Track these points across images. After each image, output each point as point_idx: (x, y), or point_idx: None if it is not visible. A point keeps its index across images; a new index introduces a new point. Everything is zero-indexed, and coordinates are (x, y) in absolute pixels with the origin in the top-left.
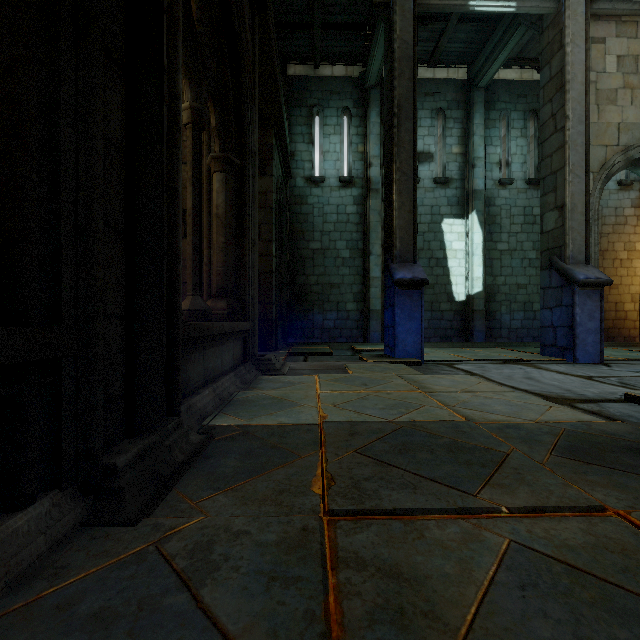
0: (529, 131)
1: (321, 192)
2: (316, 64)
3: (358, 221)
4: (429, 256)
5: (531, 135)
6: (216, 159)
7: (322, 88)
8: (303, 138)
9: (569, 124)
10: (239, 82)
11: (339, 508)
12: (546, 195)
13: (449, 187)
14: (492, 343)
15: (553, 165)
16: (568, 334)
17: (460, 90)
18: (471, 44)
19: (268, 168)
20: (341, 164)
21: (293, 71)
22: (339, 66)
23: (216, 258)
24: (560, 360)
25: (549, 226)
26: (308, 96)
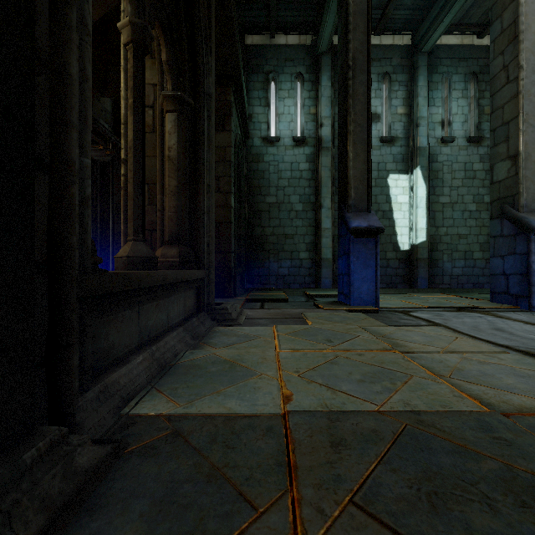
0: (469, 92)
1: (276, 151)
2: (272, 33)
3: (310, 177)
4: (376, 209)
5: (471, 96)
6: (168, 98)
7: (277, 56)
8: (260, 102)
9: (523, 74)
10: (192, 16)
11: None
12: (497, 146)
13: (394, 145)
14: (437, 289)
15: (505, 116)
16: (522, 282)
17: (405, 55)
18: (416, 11)
19: (227, 124)
20: (295, 125)
21: (251, 41)
22: (293, 35)
23: (168, 203)
24: (514, 307)
25: (500, 176)
26: (264, 63)
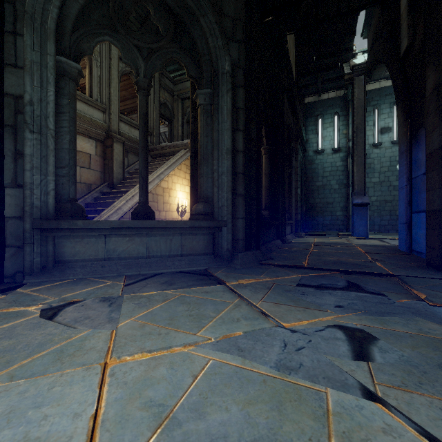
0: None
1: (322, 157)
2: (319, 95)
3: (343, 169)
4: (388, 185)
5: None
6: None
7: (322, 105)
8: (312, 132)
9: None
10: (290, 148)
11: (314, 245)
12: None
13: None
14: None
15: None
16: None
17: None
18: None
19: (296, 158)
20: (333, 141)
21: (307, 100)
22: (332, 92)
23: None
24: None
25: None
26: (315, 111)
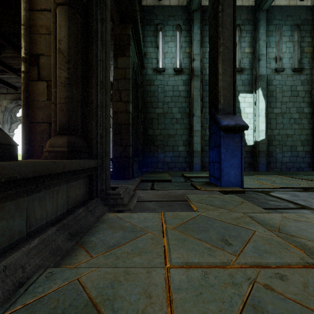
0: (294, 38)
1: (163, 77)
2: None
3: (186, 95)
4: None
5: (295, 41)
6: None
7: (163, 13)
8: (151, 44)
9: None
10: None
11: None
12: None
13: (243, 74)
14: (274, 172)
15: None
16: None
17: (250, 12)
18: None
19: (126, 51)
20: (175, 60)
21: (145, 2)
22: None
23: (58, 94)
24: None
25: None
26: (155, 18)
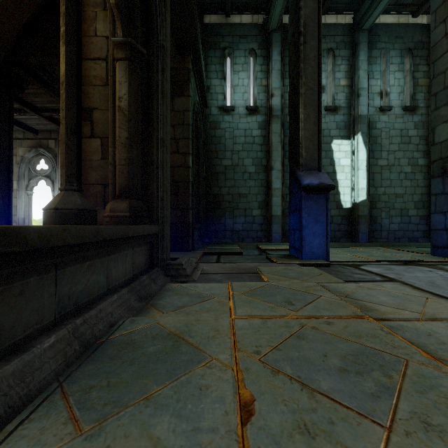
0: (405, 66)
1: (231, 119)
2: (227, 13)
3: (262, 142)
4: None
5: (406, 70)
6: (118, 45)
7: (232, 33)
8: (217, 75)
9: None
10: None
11: None
12: (438, 109)
13: (338, 113)
14: (377, 243)
15: (447, 80)
16: None
17: (347, 33)
18: None
19: (185, 89)
20: (248, 95)
21: (208, 20)
22: (246, 15)
23: (119, 155)
24: None
25: (442, 137)
26: (221, 40)
